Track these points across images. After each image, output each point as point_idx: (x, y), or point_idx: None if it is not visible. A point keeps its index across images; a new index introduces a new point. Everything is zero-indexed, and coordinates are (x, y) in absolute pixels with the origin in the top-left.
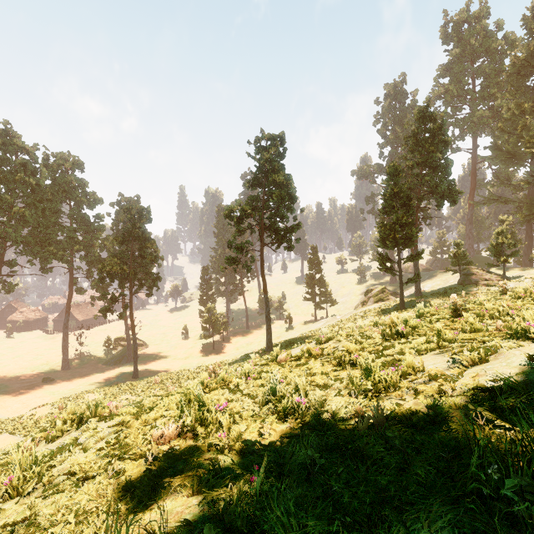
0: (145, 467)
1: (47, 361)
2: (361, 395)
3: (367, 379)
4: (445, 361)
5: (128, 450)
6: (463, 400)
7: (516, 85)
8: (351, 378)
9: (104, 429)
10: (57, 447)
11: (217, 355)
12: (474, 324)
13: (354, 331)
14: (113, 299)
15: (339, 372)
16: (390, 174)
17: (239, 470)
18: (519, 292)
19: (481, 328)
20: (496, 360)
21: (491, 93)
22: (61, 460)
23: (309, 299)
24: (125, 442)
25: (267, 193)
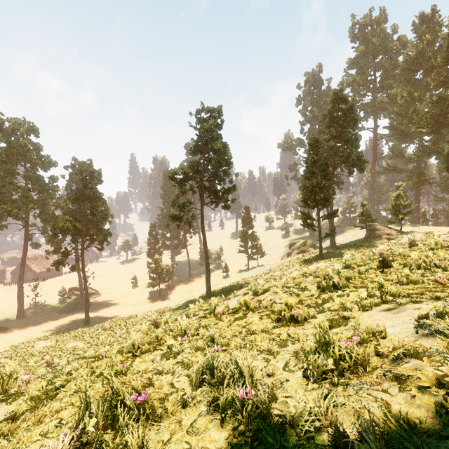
0: None
1: (2, 311)
2: (326, 383)
3: (325, 352)
4: (405, 323)
5: None
6: None
7: (408, 78)
8: (305, 351)
9: None
10: None
11: (163, 301)
12: (410, 276)
13: (288, 282)
14: (65, 253)
15: (279, 329)
16: (311, 145)
17: None
18: (431, 244)
19: (417, 280)
20: None
21: (389, 83)
22: None
23: (242, 252)
24: None
25: (207, 159)
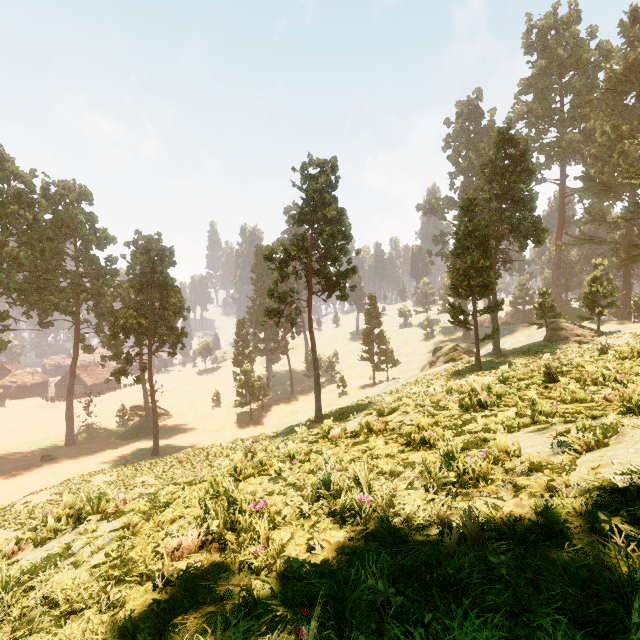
0: (152, 598)
1: (47, 435)
2: (443, 492)
3: (448, 467)
4: (546, 443)
5: (132, 568)
6: (583, 501)
7: (612, 104)
8: (428, 466)
9: (105, 533)
10: (41, 560)
11: (255, 426)
12: (575, 393)
13: (424, 400)
14: (127, 359)
15: (408, 454)
16: (464, 209)
17: (282, 609)
18: (624, 351)
19: (584, 397)
20: (618, 445)
21: (583, 112)
22: (44, 579)
23: (366, 359)
24: (128, 557)
25: (316, 231)
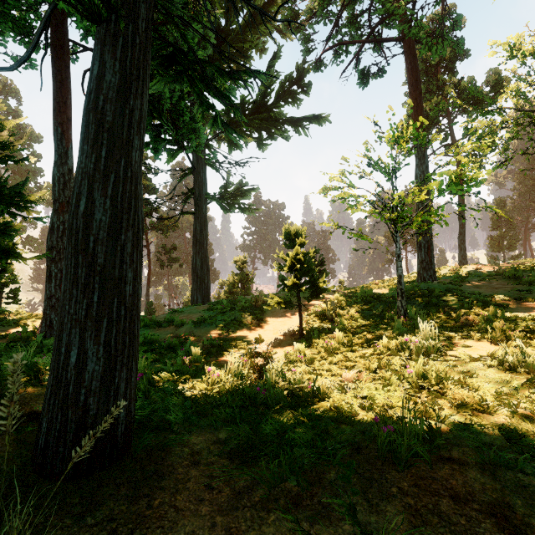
0: None
1: None
2: None
3: None
4: None
5: None
6: None
7: None
8: None
9: None
10: None
11: None
12: None
13: None
14: None
15: None
16: (497, 205)
17: None
18: None
19: None
20: None
21: None
22: None
23: None
24: None
25: None
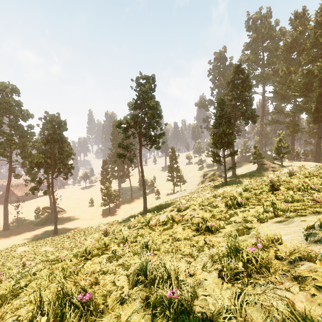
0: None
1: None
2: (238, 283)
3: (236, 256)
4: (296, 232)
5: None
6: None
7: (286, 57)
8: (220, 255)
9: None
10: None
11: (112, 216)
12: (293, 196)
13: (203, 202)
14: (39, 181)
15: (198, 237)
16: (219, 104)
17: None
18: (305, 173)
19: (299, 199)
20: None
21: (273, 60)
22: None
23: (170, 180)
24: None
25: (144, 113)
